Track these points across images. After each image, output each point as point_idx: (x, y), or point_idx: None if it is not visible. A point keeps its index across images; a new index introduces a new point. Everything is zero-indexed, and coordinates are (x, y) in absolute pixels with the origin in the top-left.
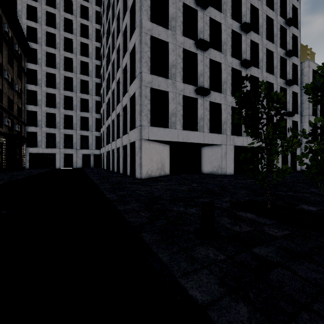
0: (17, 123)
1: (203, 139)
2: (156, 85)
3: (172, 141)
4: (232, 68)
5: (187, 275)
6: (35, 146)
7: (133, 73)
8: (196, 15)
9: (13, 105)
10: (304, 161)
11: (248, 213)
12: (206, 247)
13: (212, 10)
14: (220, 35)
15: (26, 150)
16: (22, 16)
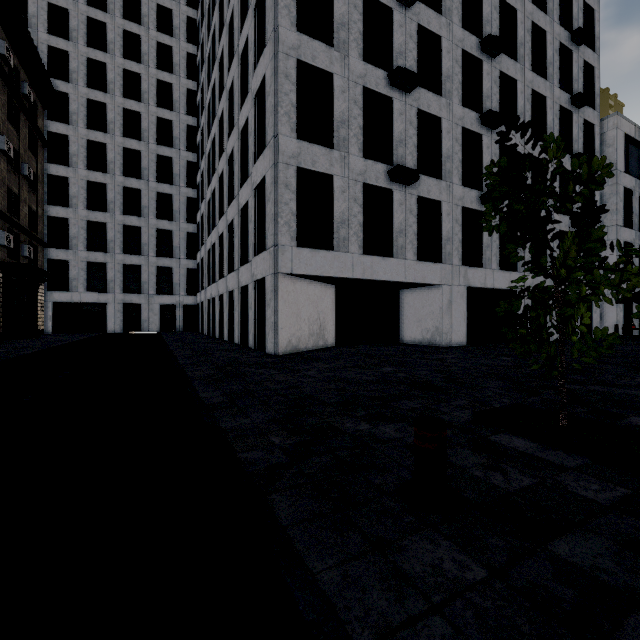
0: (29, 241)
1: (404, 273)
2: (308, 161)
3: (341, 277)
4: (462, 128)
5: (388, 639)
6: (65, 289)
7: (262, 137)
8: (389, 20)
9: (19, 204)
10: (607, 318)
11: (516, 439)
12: (431, 539)
13: (423, 10)
14: (439, 61)
15: (47, 296)
16: (39, 27)
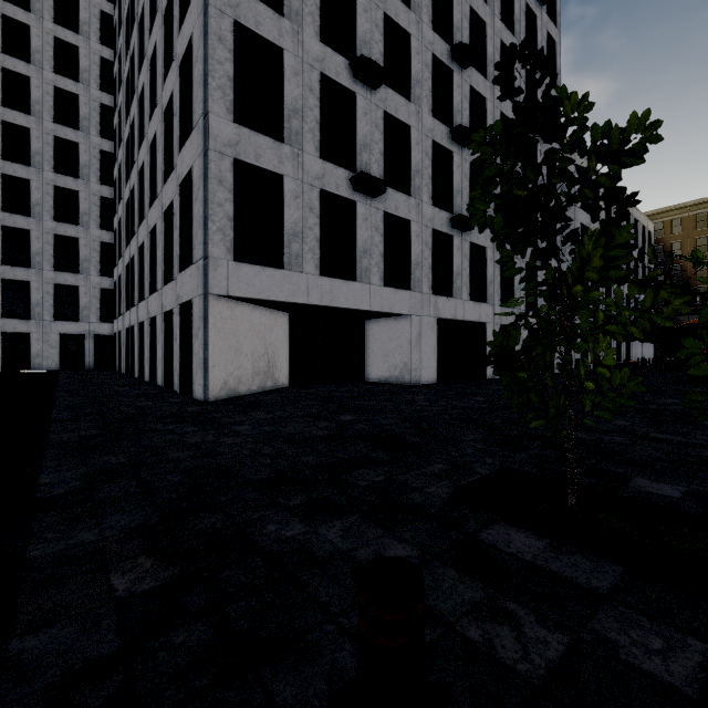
0: None
1: (369, 301)
2: (250, 154)
3: (293, 303)
4: (433, 141)
5: None
6: None
7: (190, 119)
8: (352, 1)
9: None
10: None
11: (516, 534)
12: None
13: None
14: (408, 62)
15: None
16: None
